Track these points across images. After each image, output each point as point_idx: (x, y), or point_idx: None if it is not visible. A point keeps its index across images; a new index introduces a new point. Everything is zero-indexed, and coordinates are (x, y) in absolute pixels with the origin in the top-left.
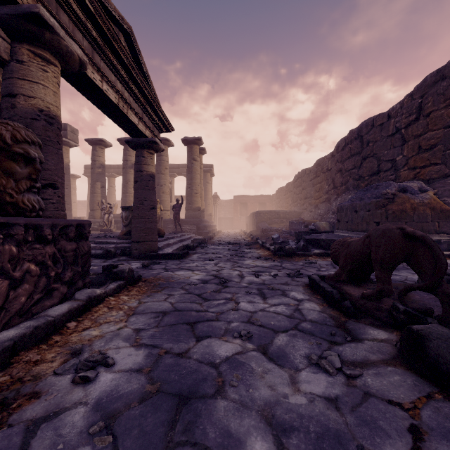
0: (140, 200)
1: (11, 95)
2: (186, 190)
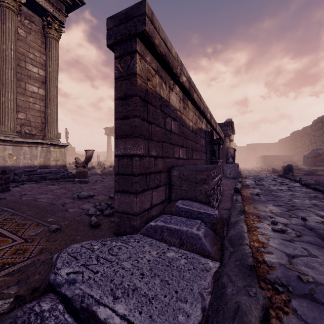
0: None
1: (224, 145)
2: None
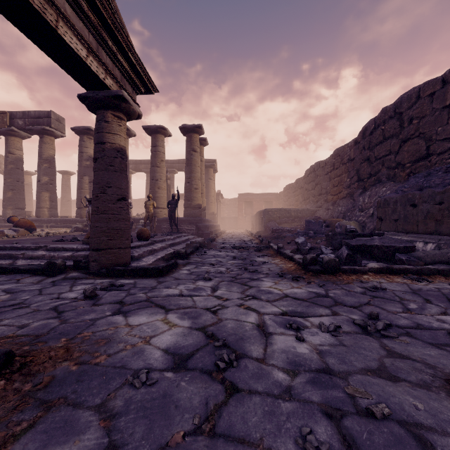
0: (100, 186)
1: None
2: (185, 185)
